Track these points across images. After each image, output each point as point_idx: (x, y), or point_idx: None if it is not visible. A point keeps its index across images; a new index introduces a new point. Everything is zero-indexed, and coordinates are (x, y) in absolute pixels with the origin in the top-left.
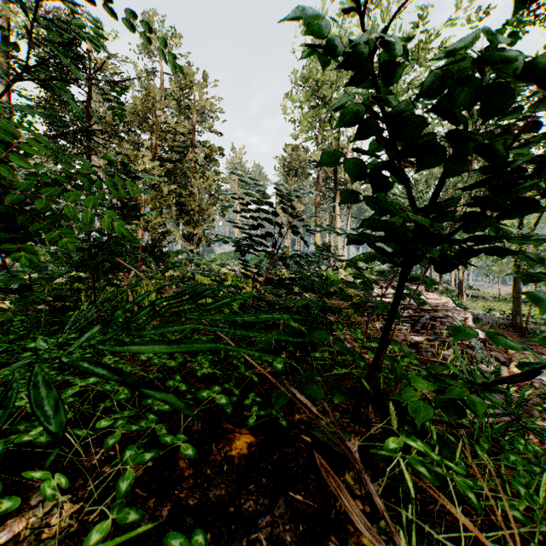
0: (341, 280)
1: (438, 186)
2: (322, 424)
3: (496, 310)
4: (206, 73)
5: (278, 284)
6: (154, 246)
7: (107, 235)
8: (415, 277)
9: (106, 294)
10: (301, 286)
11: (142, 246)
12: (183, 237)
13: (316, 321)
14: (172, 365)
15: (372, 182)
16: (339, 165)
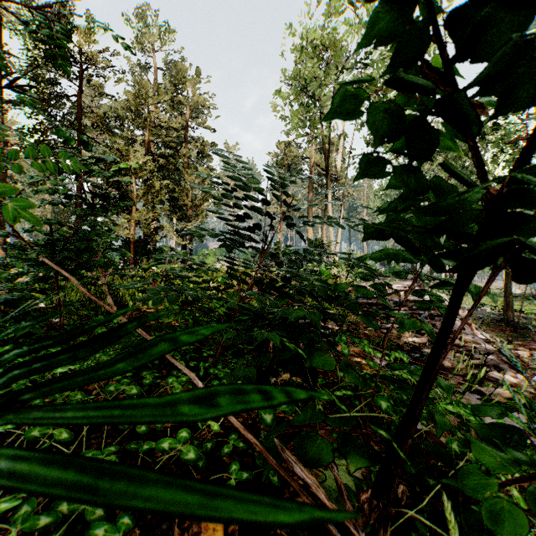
0: (348, 283)
1: (529, 141)
2: (336, 530)
3: (486, 305)
4: (199, 69)
5: (269, 286)
6: (147, 241)
7: (74, 229)
8: (447, 281)
9: (16, 310)
10: (296, 288)
11: (134, 242)
12: (176, 232)
13: (316, 337)
14: (133, 393)
15: (409, 142)
16: (358, 116)
